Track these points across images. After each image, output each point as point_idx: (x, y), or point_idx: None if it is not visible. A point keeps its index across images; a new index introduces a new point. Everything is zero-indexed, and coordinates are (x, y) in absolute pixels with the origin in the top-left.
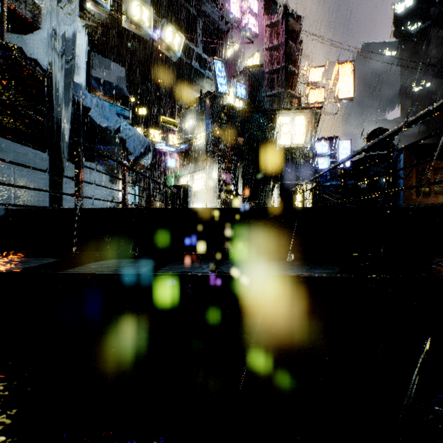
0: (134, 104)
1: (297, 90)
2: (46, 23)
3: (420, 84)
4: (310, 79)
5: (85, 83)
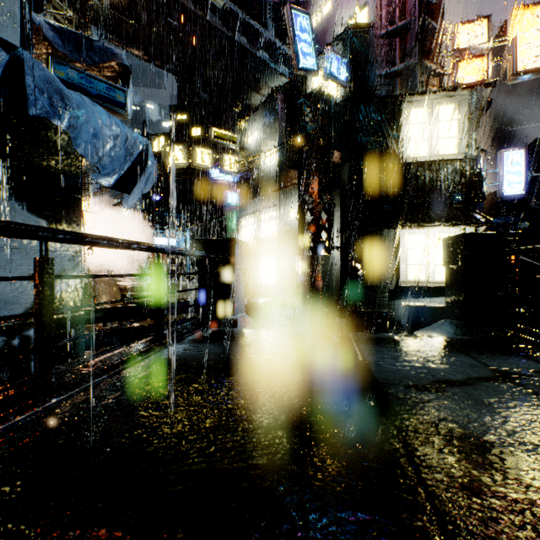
0: (186, 122)
1: (436, 62)
2: None
3: None
4: (459, 43)
5: (18, 25)
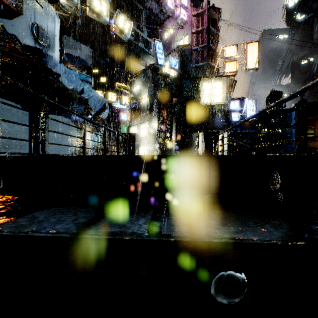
0: (97, 74)
1: (216, 63)
2: (27, 11)
3: (305, 59)
4: (226, 54)
5: (58, 57)
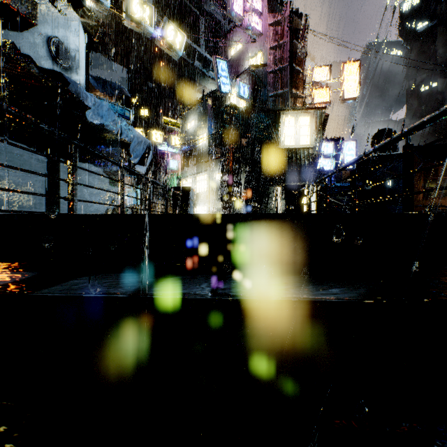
0: (136, 104)
1: (301, 90)
2: (43, 20)
3: (426, 84)
4: (315, 78)
5: (84, 82)
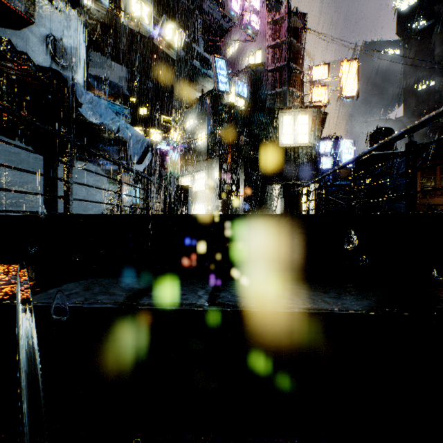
0: (135, 104)
1: (300, 88)
2: (41, 19)
3: (424, 83)
4: (313, 77)
5: (83, 81)
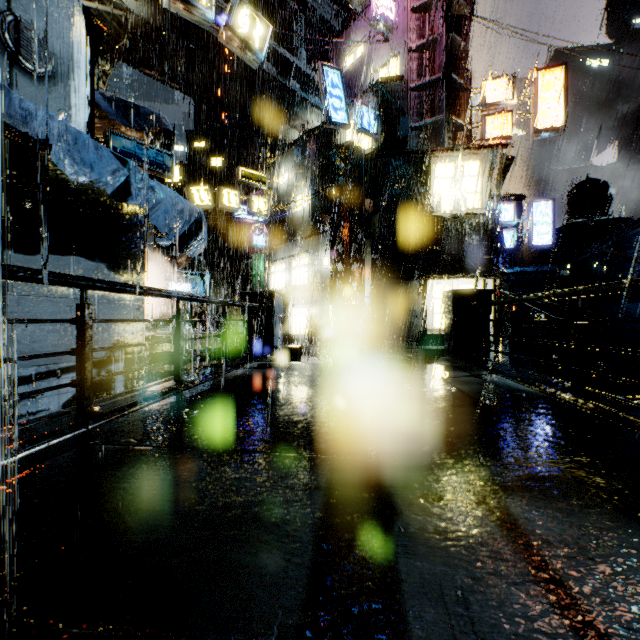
0: (204, 151)
1: (464, 117)
2: None
3: None
4: (487, 98)
5: (84, 104)
